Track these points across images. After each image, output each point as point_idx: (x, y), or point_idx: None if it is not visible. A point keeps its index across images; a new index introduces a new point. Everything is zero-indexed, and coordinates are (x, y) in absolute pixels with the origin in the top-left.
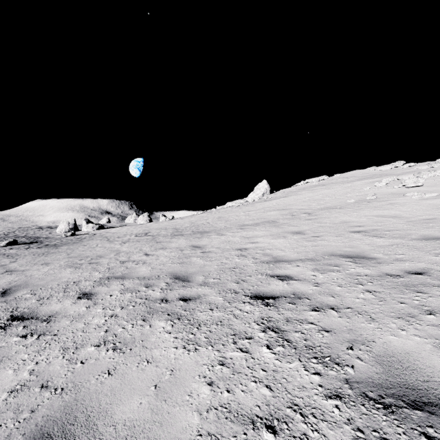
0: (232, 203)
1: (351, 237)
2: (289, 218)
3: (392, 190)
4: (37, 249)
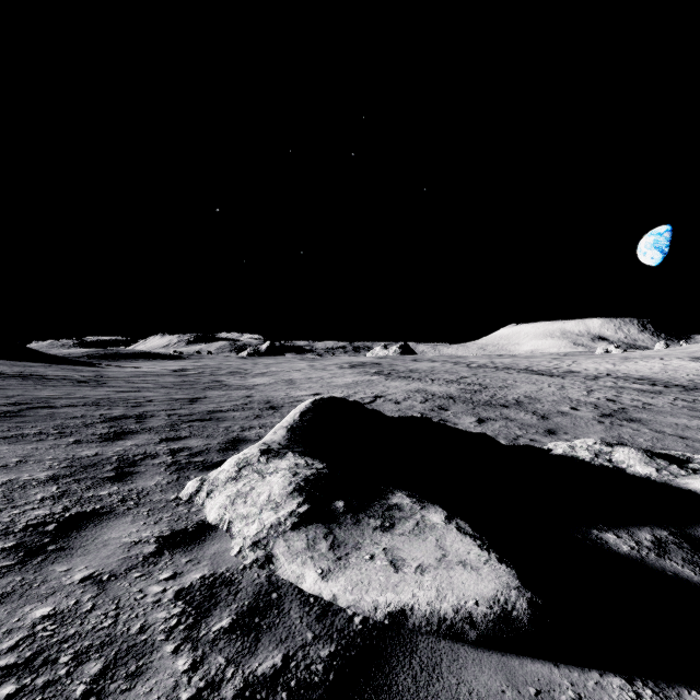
0: None
1: None
2: None
3: None
4: None
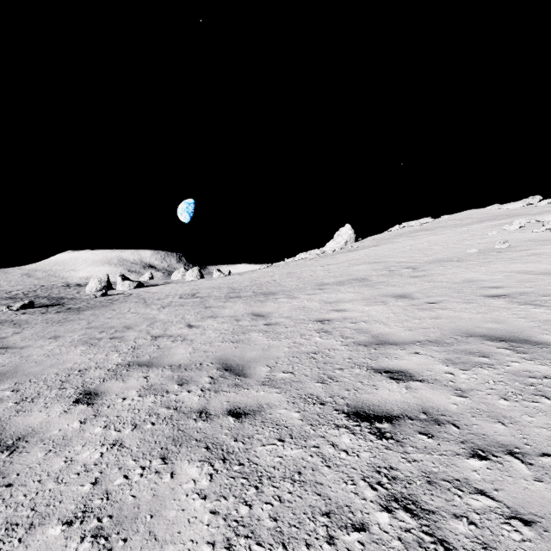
0: (305, 254)
1: (490, 305)
2: (385, 274)
3: (532, 235)
4: (54, 315)
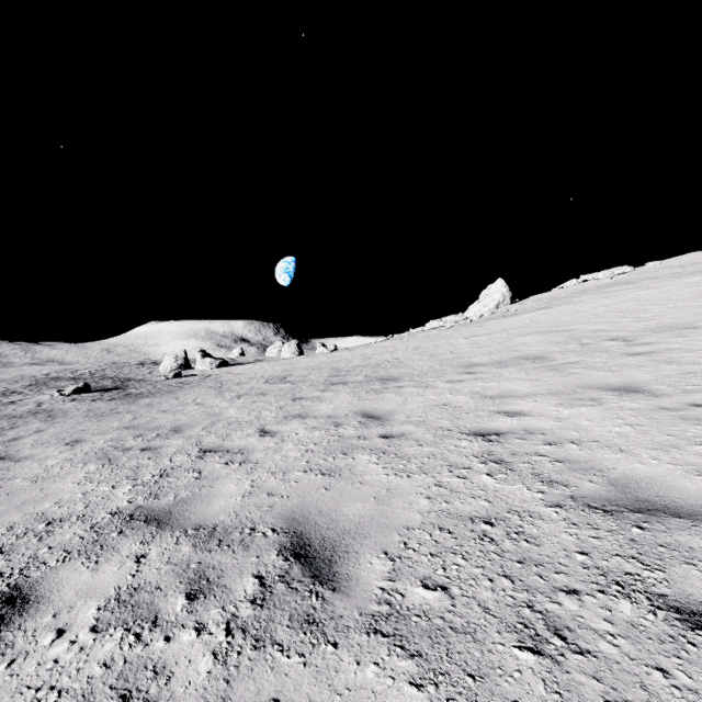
0: (438, 321)
1: None
2: (576, 350)
3: None
4: (104, 404)
